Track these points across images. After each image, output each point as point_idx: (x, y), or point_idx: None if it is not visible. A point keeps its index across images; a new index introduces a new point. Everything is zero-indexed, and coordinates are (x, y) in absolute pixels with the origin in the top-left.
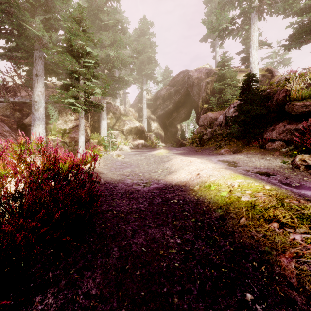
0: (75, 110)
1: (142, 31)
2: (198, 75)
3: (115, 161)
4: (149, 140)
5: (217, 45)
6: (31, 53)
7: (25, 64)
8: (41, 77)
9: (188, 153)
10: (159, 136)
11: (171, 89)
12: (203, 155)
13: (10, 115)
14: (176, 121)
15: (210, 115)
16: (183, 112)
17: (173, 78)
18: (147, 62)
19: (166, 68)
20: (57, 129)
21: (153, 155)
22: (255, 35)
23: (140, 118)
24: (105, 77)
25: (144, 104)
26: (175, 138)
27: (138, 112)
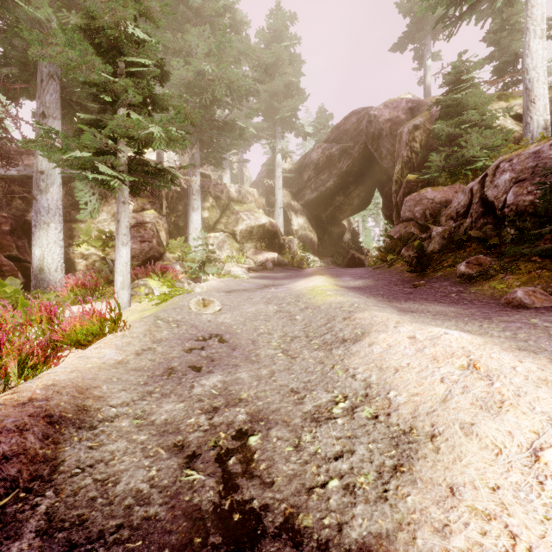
0: (105, 185)
1: (273, 33)
2: (391, 113)
3: (190, 324)
4: (288, 252)
5: (429, 55)
6: (34, 69)
7: (27, 96)
8: (54, 120)
9: (392, 290)
10: (308, 243)
11: (333, 147)
12: (447, 302)
13: (3, 205)
14: (342, 213)
15: (430, 195)
16: (356, 194)
17: (337, 126)
18: (285, 95)
19: (322, 109)
20: (95, 232)
21: (300, 301)
22: (540, 4)
23: (270, 208)
24: (181, 103)
25: (277, 180)
26: (339, 247)
27: (267, 196)
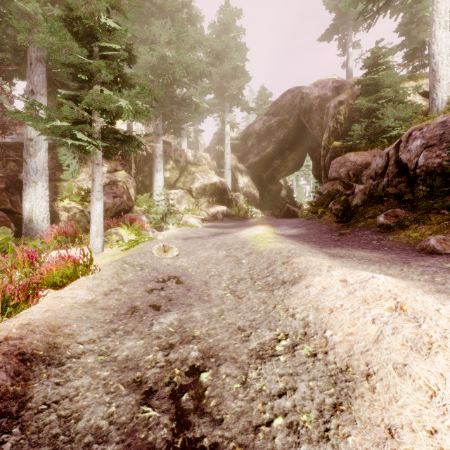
0: (82, 149)
1: (223, 26)
2: (320, 91)
3: (152, 268)
4: (235, 206)
5: (351, 44)
6: (24, 54)
7: (19, 76)
8: (41, 97)
9: (323, 238)
10: (251, 198)
11: (272, 119)
12: (370, 248)
13: None
14: (279, 173)
15: (353, 158)
16: (291, 158)
17: (275, 102)
18: (232, 77)
19: (262, 89)
20: (76, 189)
21: (245, 247)
22: (444, 0)
23: (220, 169)
24: (146, 81)
25: (226, 146)
26: (277, 201)
27: (217, 160)
